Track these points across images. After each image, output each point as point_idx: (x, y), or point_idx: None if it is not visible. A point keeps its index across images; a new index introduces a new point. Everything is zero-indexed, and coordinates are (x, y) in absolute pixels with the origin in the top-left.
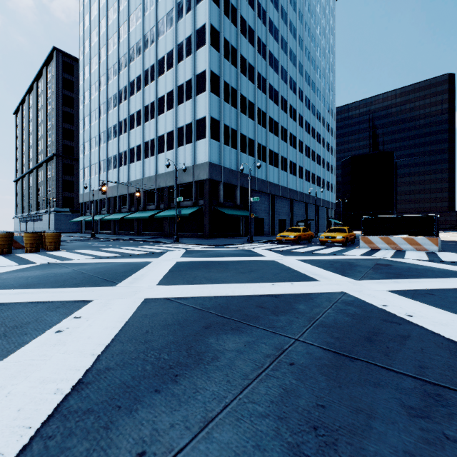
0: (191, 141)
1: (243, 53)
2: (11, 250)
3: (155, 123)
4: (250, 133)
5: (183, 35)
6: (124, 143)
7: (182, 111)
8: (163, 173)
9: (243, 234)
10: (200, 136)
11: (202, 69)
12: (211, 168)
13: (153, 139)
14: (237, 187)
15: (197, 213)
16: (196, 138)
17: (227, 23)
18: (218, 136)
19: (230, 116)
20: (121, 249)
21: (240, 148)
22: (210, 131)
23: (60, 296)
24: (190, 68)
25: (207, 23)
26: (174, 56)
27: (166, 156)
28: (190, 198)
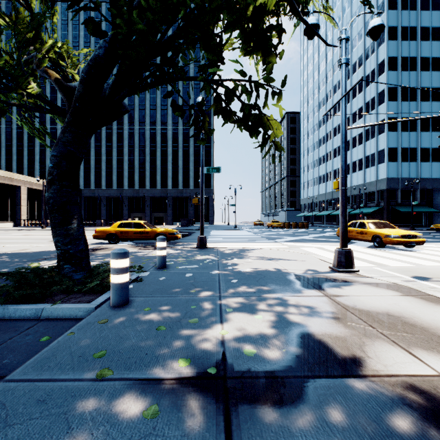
0: (374, 164)
1: (425, 85)
2: (296, 228)
3: (350, 154)
4: (434, 144)
5: (369, 97)
6: (329, 167)
7: (368, 145)
8: (355, 186)
9: (425, 225)
10: (380, 161)
11: (382, 118)
12: (389, 182)
13: (348, 164)
14: (417, 190)
15: (379, 210)
16: (377, 162)
17: (405, 75)
18: (396, 158)
19: (408, 140)
20: (331, 229)
21: (421, 159)
22: (388, 158)
23: (324, 232)
24: (373, 118)
25: (385, 89)
26: (363, 111)
27: (357, 174)
28: (374, 201)
